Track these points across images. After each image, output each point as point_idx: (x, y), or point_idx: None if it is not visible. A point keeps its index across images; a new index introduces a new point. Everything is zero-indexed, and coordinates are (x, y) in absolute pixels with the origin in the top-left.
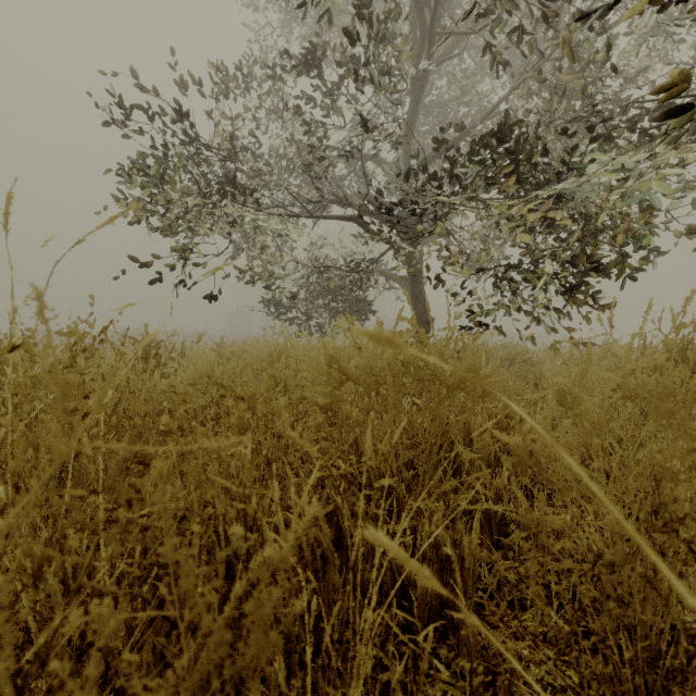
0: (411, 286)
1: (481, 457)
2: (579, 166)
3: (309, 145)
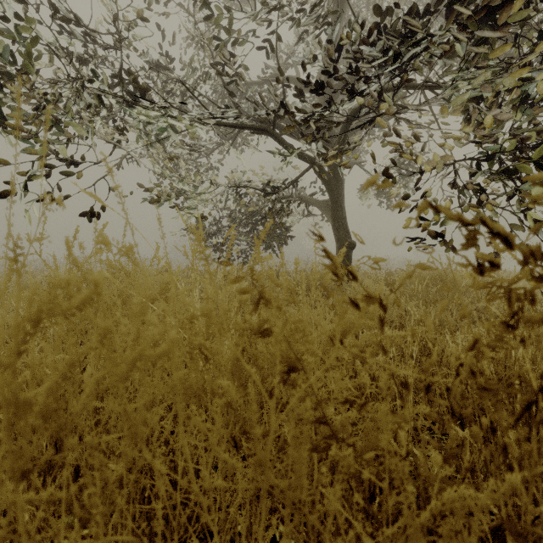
0: (332, 209)
1: None
2: None
3: (219, 36)
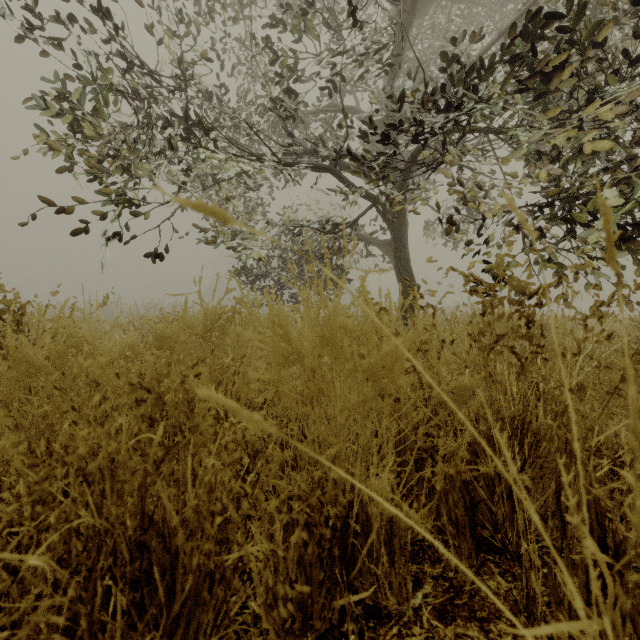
0: (395, 250)
1: None
2: None
3: (281, 75)
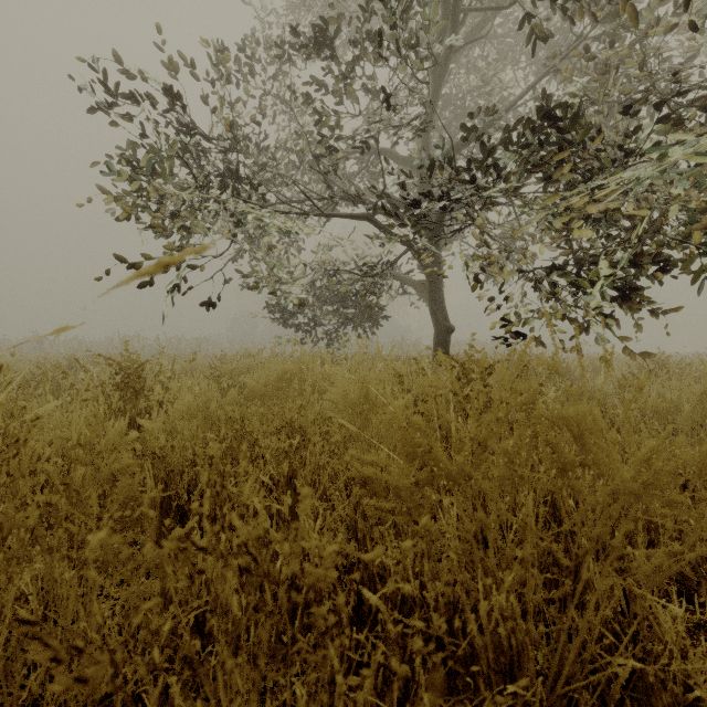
0: (429, 292)
1: (649, 589)
2: (656, 147)
3: (320, 134)
